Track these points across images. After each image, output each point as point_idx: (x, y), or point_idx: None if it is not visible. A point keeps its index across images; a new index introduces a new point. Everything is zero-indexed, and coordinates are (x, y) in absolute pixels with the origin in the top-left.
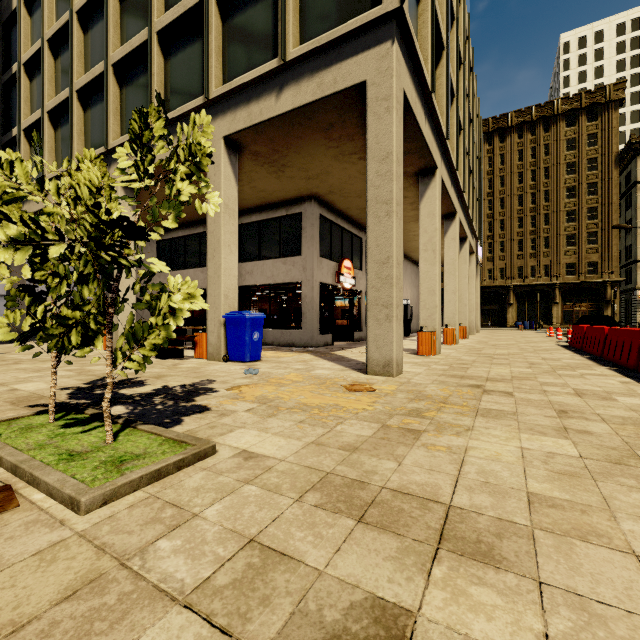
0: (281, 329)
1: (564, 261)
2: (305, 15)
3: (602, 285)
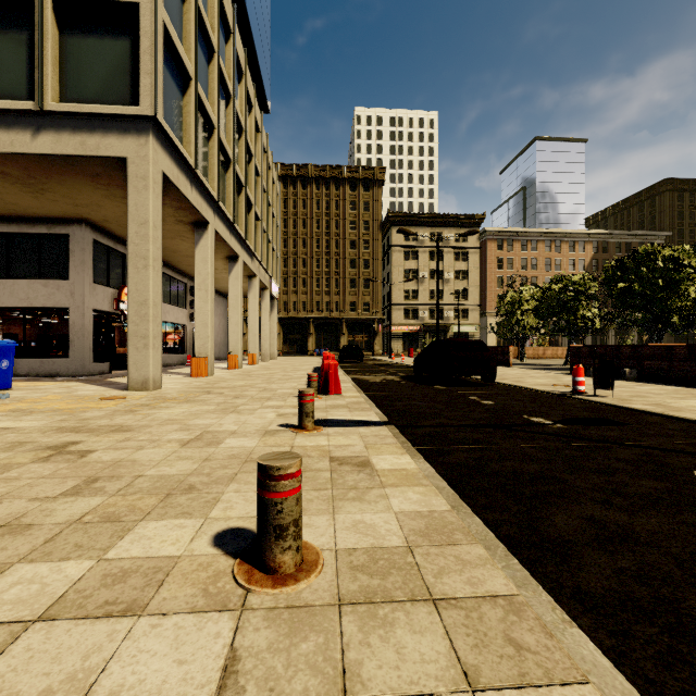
0: (41, 358)
1: (349, 300)
2: (67, 74)
3: (372, 321)
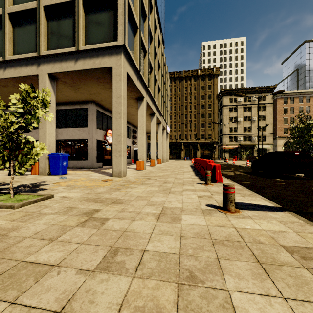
0: (77, 160)
1: (201, 133)
2: (88, 32)
3: (213, 143)
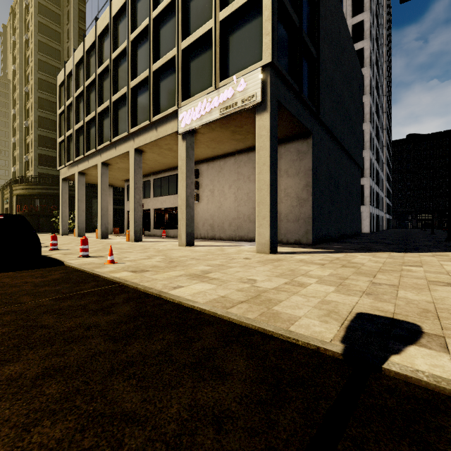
0: None
1: None
2: None
3: None
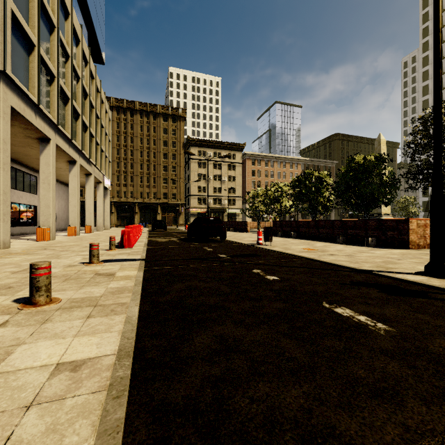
0: None
1: (162, 191)
2: None
3: (178, 205)
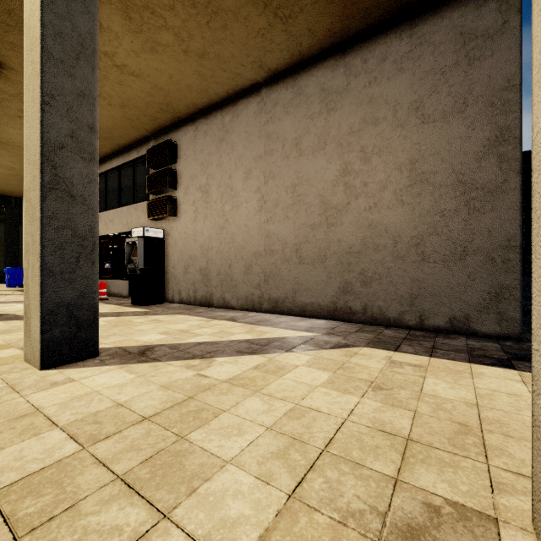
0: None
1: None
2: None
3: None
